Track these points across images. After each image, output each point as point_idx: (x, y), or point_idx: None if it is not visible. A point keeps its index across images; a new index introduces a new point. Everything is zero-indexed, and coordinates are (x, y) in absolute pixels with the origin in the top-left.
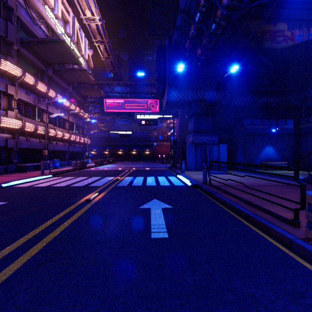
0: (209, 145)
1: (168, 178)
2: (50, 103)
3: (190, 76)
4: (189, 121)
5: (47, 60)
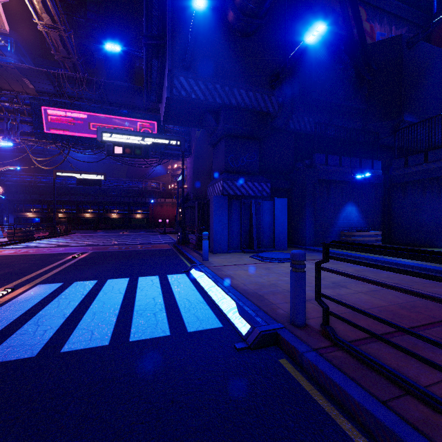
0: (255, 199)
1: (168, 281)
2: None
3: (220, 50)
4: (215, 152)
5: None
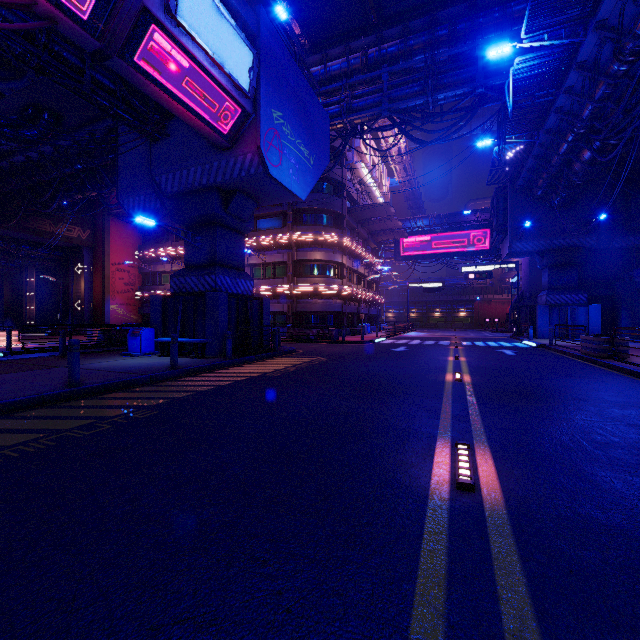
0: (572, 305)
1: (511, 343)
2: (360, 262)
3: (542, 222)
4: (543, 274)
5: (360, 218)
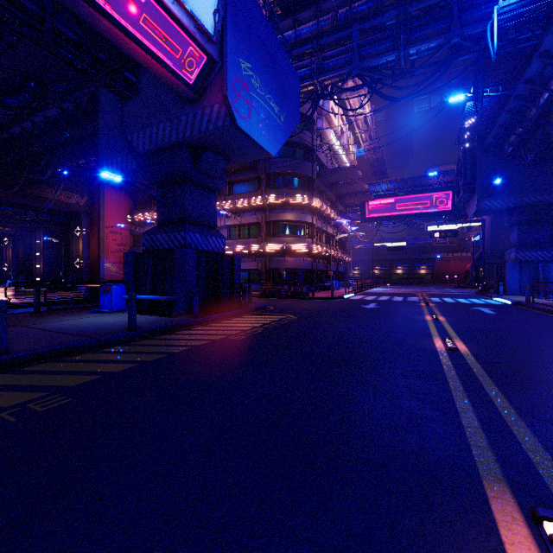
0: (543, 262)
1: (481, 300)
2: (328, 223)
3: (512, 179)
4: (511, 231)
5: (329, 181)
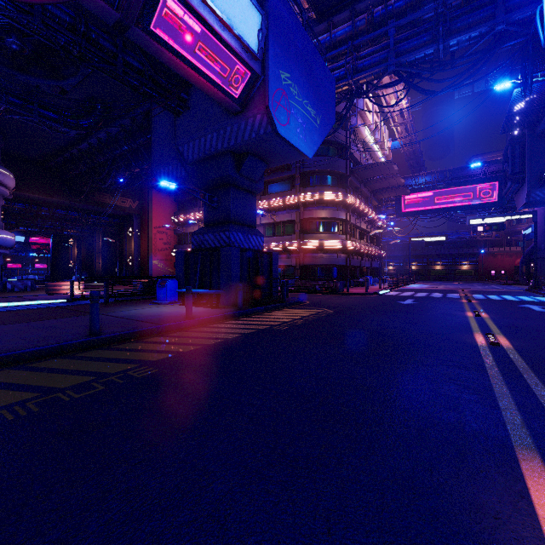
0: None
1: (532, 297)
2: (362, 219)
3: None
4: None
5: (363, 177)
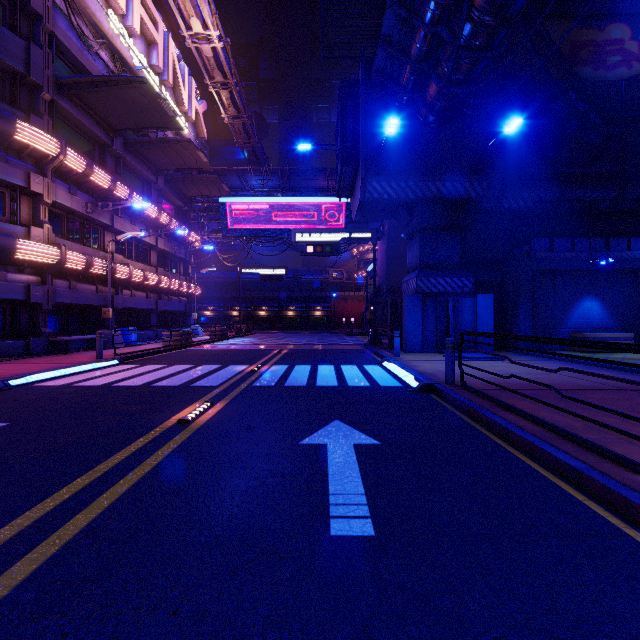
0: (453, 296)
1: (364, 368)
2: (118, 212)
3: (412, 147)
4: (410, 245)
5: (112, 123)
